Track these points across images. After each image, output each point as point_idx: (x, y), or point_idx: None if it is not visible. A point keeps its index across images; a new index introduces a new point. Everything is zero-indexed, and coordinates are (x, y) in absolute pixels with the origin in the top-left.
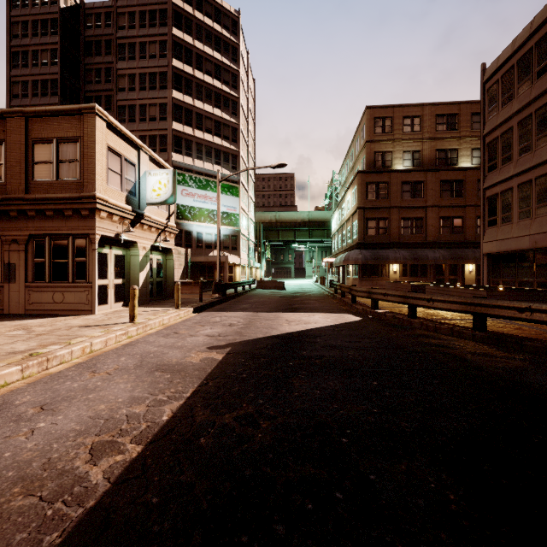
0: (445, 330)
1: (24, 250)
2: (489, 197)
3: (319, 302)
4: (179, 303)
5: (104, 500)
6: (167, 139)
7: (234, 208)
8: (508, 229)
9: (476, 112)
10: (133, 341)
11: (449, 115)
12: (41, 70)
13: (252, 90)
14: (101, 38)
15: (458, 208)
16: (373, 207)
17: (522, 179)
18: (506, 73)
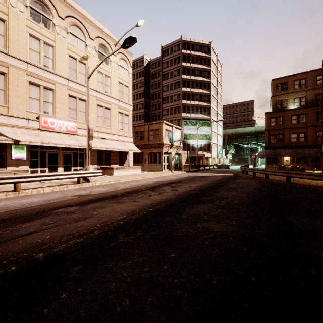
0: (249, 176)
1: (148, 156)
2: None
3: (231, 172)
4: (182, 170)
5: (173, 179)
6: (180, 108)
7: (208, 132)
8: None
9: None
10: (173, 175)
11: None
12: (139, 90)
13: (220, 70)
14: (156, 71)
15: None
16: (274, 129)
17: None
18: None
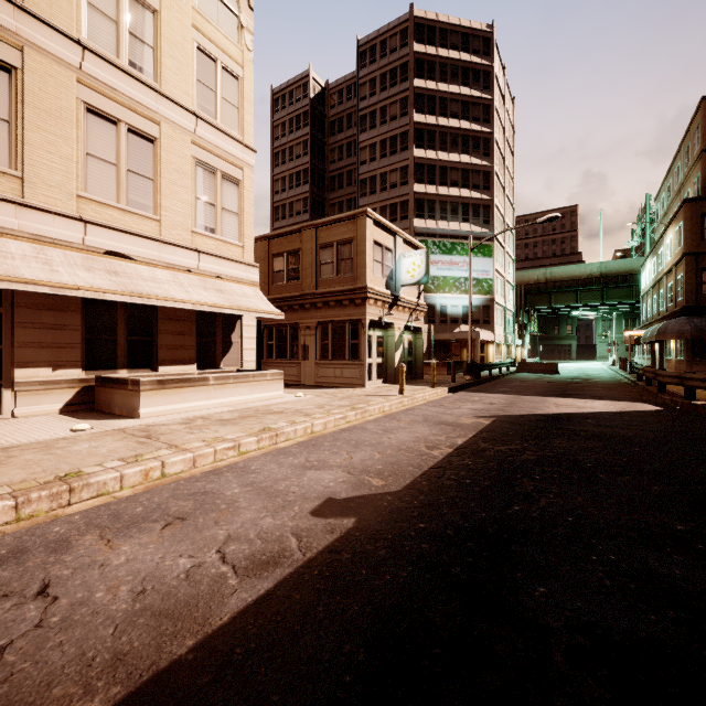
0: None
1: (314, 335)
2: None
3: (606, 390)
4: (434, 382)
5: (445, 459)
6: (409, 205)
7: (486, 271)
8: None
9: None
10: (410, 408)
11: None
12: (295, 163)
13: (510, 112)
14: (343, 114)
15: None
16: None
17: None
18: None
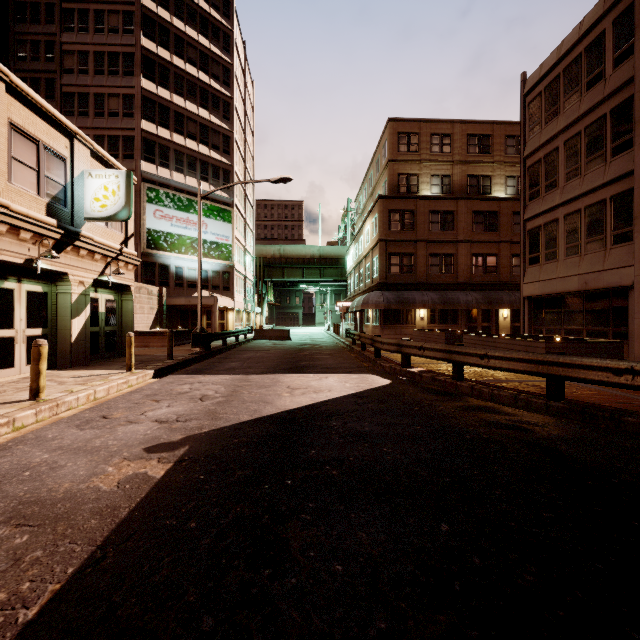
0: (506, 398)
1: None
2: (530, 230)
3: (333, 358)
4: (131, 364)
5: None
6: (134, 142)
7: (226, 237)
8: (553, 268)
9: (510, 134)
10: (14, 439)
11: (481, 136)
12: None
13: (250, 92)
14: None
15: (492, 244)
16: (397, 240)
17: (569, 209)
18: (550, 83)
